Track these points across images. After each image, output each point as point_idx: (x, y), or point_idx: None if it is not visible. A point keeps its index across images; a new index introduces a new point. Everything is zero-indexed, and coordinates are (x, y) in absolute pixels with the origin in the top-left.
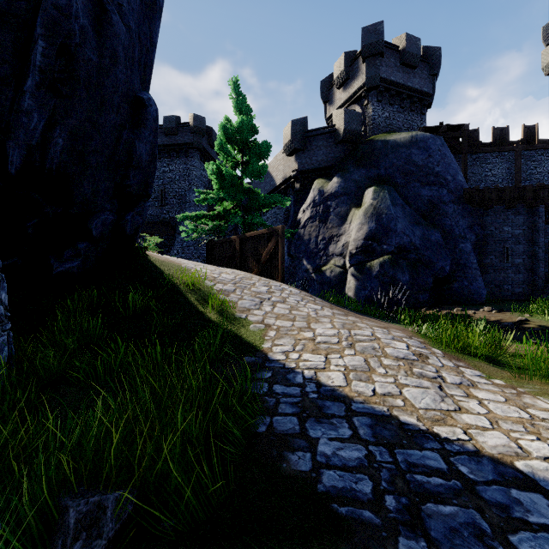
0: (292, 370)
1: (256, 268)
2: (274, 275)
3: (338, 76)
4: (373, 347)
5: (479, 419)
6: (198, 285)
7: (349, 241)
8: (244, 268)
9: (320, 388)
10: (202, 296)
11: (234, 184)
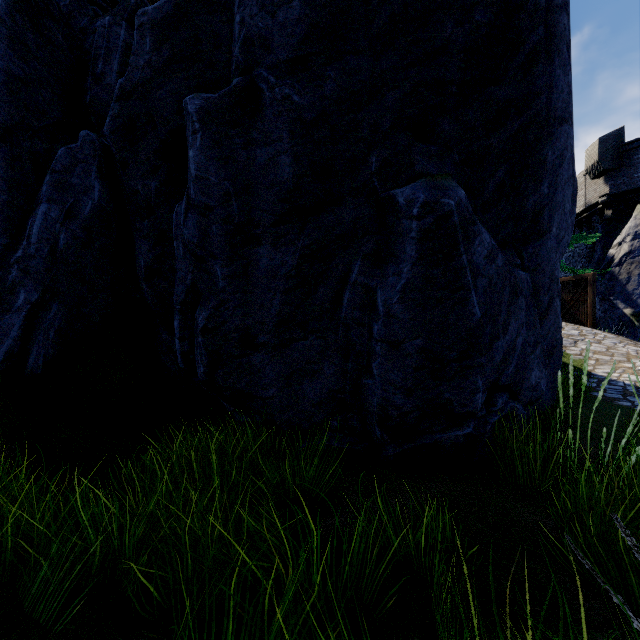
0: (613, 380)
1: None
2: (581, 321)
3: None
4: None
5: None
6: None
7: None
8: None
9: (638, 389)
10: None
11: None
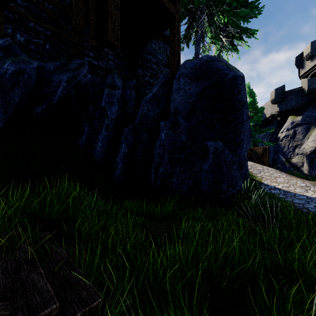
0: (269, 185)
1: (257, 161)
2: (264, 163)
3: (306, 55)
4: (293, 183)
5: (309, 193)
6: None
7: (307, 147)
8: (251, 160)
9: (275, 187)
10: None
11: None
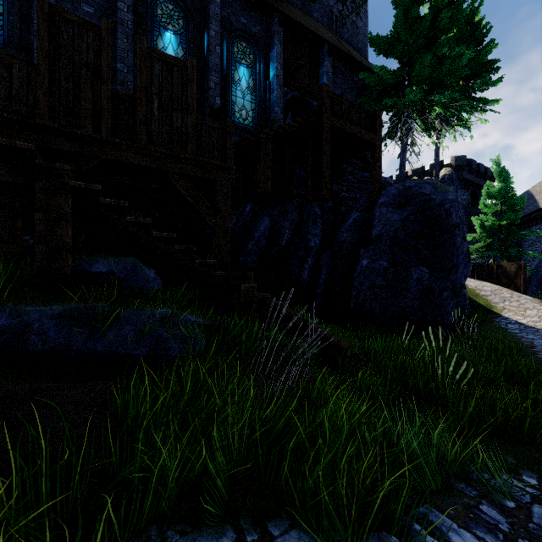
0: (509, 319)
1: (507, 283)
2: (518, 288)
3: None
4: None
5: None
6: (472, 292)
7: None
8: (499, 282)
9: (516, 322)
10: (475, 297)
11: (492, 229)
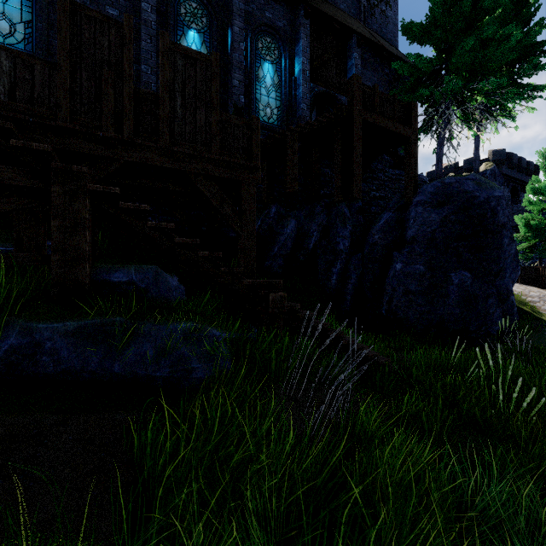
0: None
1: None
2: None
3: None
4: None
5: None
6: (517, 298)
7: None
8: None
9: None
10: (520, 303)
11: (539, 228)
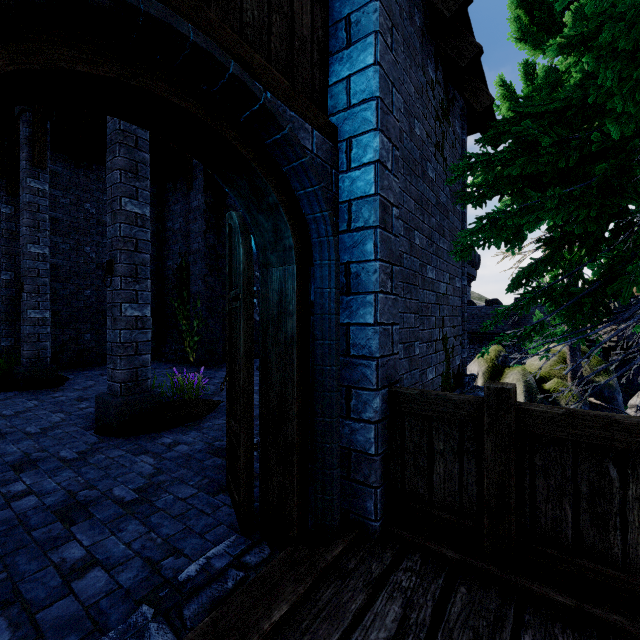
0: None
1: None
2: None
3: None
4: None
5: None
6: None
7: None
8: None
9: None
10: None
11: None
